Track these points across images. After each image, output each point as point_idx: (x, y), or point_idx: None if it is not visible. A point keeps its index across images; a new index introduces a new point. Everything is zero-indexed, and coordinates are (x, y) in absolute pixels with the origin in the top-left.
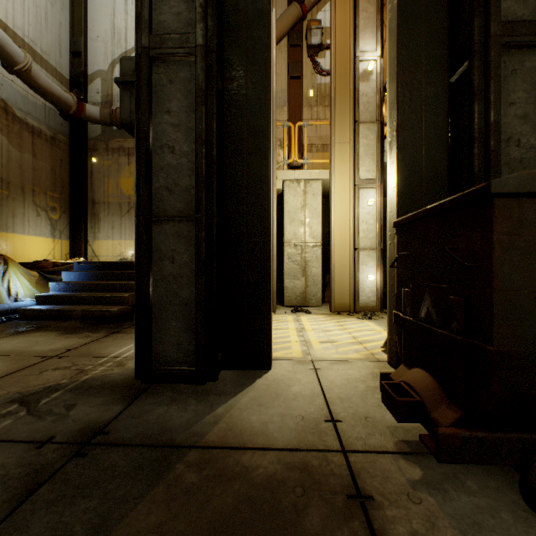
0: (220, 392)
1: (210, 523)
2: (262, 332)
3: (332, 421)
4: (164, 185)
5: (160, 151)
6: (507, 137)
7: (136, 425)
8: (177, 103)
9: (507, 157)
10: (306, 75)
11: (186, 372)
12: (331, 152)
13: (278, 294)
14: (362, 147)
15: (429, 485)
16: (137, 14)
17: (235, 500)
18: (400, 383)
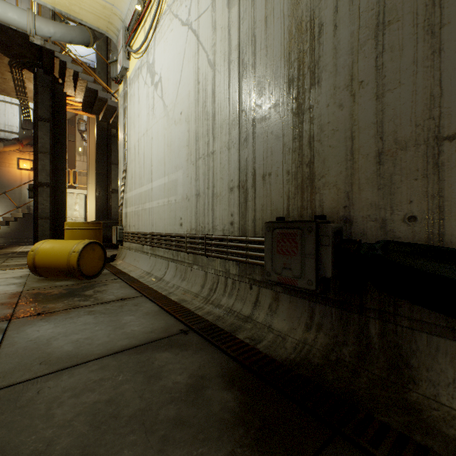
0: None
1: None
2: None
3: None
4: (42, 211)
5: (40, 205)
6: (114, 207)
7: None
8: (45, 195)
9: (114, 210)
10: (78, 141)
11: None
12: (88, 187)
13: None
14: None
15: None
16: (34, 176)
17: None
18: None
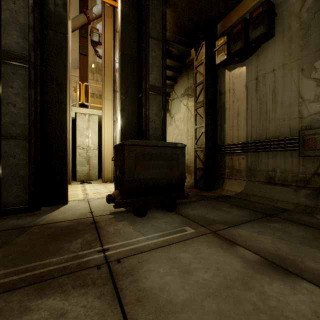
0: (43, 213)
1: (47, 234)
2: (63, 188)
3: (91, 212)
4: (9, 121)
5: (6, 105)
6: (152, 120)
7: (3, 226)
8: (17, 84)
9: (152, 126)
10: (91, 55)
11: (23, 208)
12: (102, 103)
13: (73, 175)
14: (117, 103)
15: (115, 217)
16: None
17: (55, 230)
18: (112, 195)
